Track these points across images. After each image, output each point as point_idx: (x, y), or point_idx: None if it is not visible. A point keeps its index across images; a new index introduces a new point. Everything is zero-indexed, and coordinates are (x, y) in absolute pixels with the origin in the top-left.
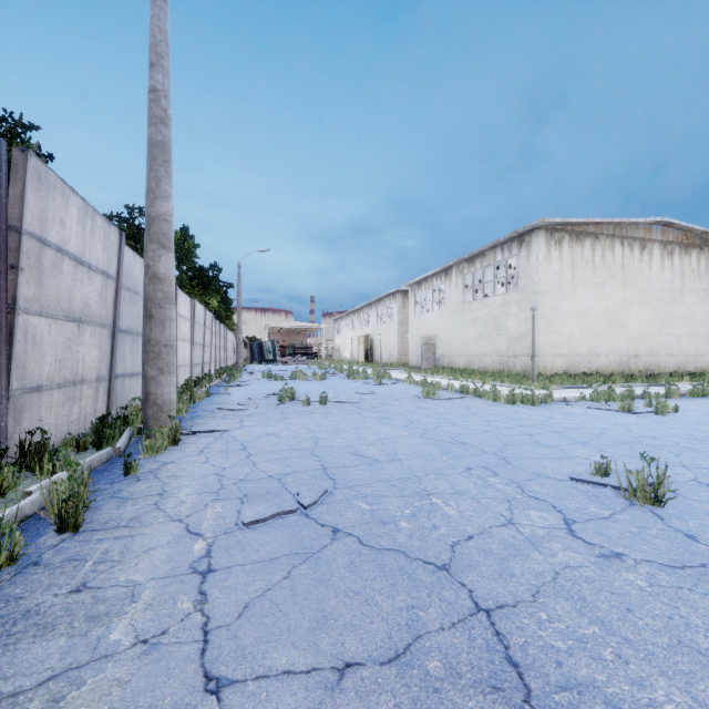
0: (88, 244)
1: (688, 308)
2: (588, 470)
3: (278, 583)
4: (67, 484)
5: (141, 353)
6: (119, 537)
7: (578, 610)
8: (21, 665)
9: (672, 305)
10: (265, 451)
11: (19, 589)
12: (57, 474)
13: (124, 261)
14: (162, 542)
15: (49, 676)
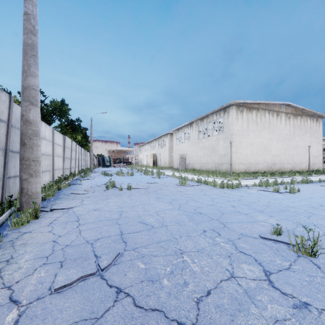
0: None
1: (296, 142)
2: (268, 230)
3: None
4: None
5: None
6: None
7: None
8: None
9: (290, 141)
10: (89, 222)
11: None
12: None
13: (15, 113)
14: None
15: None
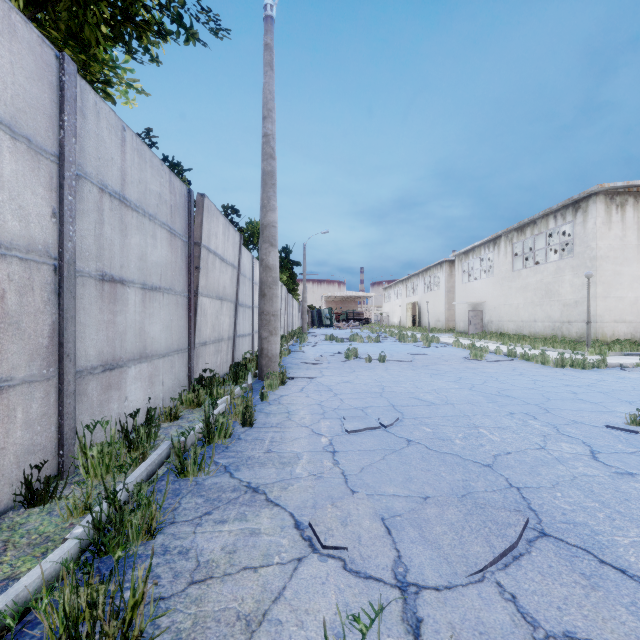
0: (226, 247)
1: None
2: (626, 421)
3: (378, 461)
4: (240, 400)
5: (247, 320)
6: (276, 432)
7: (586, 495)
8: (260, 475)
9: None
10: (346, 392)
11: (239, 448)
12: (225, 396)
13: None
14: (301, 436)
15: (276, 480)
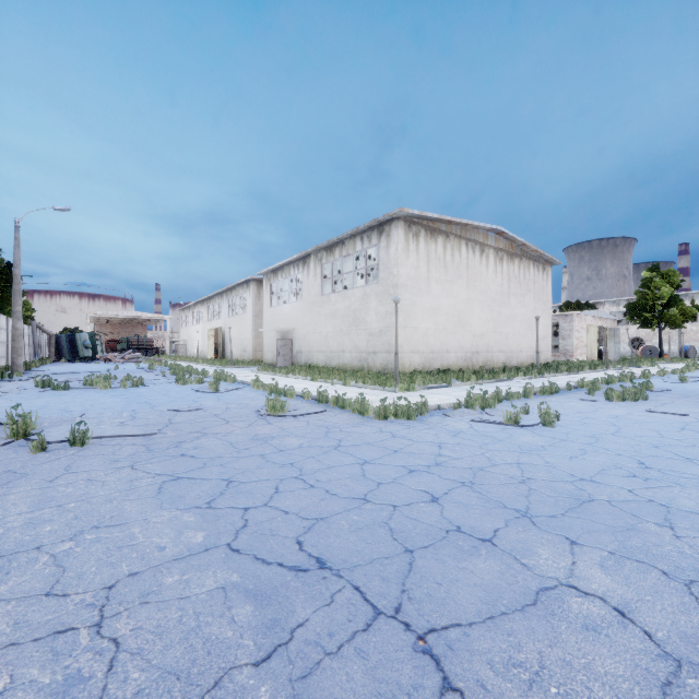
0: None
1: (513, 310)
2: (640, 674)
3: None
4: None
5: None
6: None
7: None
8: None
9: (502, 306)
10: None
11: None
12: None
13: None
14: None
15: None
